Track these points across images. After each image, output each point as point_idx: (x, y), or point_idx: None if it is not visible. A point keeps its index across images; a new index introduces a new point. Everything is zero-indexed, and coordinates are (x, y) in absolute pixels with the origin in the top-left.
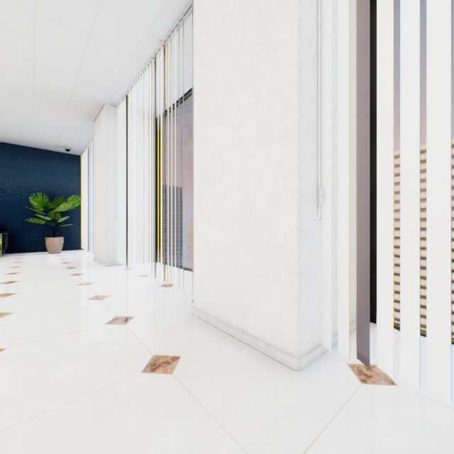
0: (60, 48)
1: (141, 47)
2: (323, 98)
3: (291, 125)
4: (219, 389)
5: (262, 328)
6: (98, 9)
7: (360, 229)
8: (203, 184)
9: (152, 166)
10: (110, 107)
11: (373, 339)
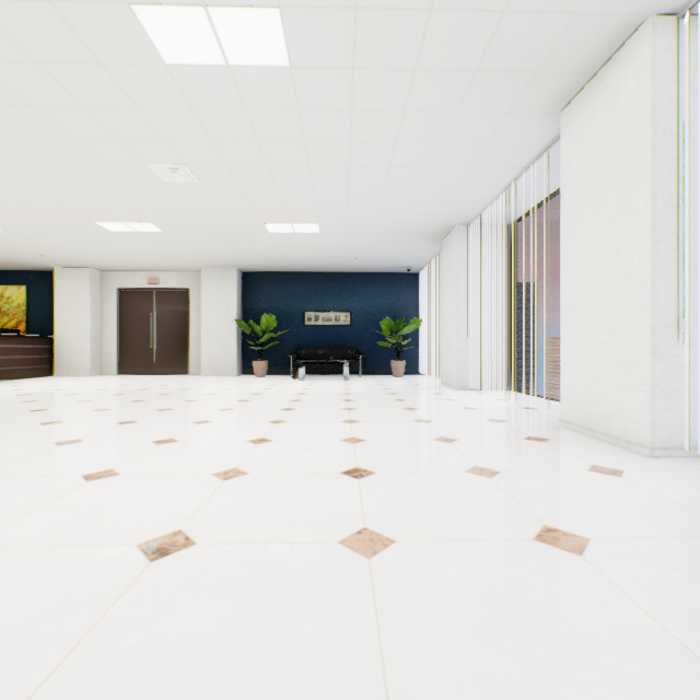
0: (430, 200)
1: (501, 178)
2: (687, 239)
3: (644, 273)
4: (578, 451)
5: (622, 429)
6: (468, 169)
7: None
8: (569, 313)
9: (505, 280)
10: (460, 227)
11: None
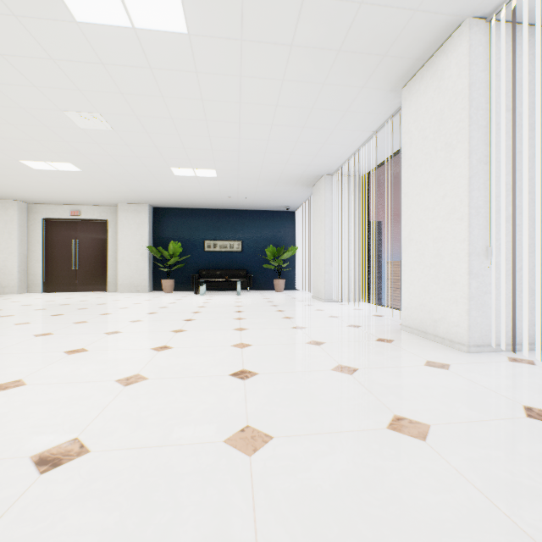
0: (304, 153)
1: (358, 139)
2: (493, 188)
3: (463, 213)
4: (416, 349)
5: (447, 332)
6: (333, 130)
7: None
8: (408, 243)
9: (360, 218)
10: (327, 176)
11: None
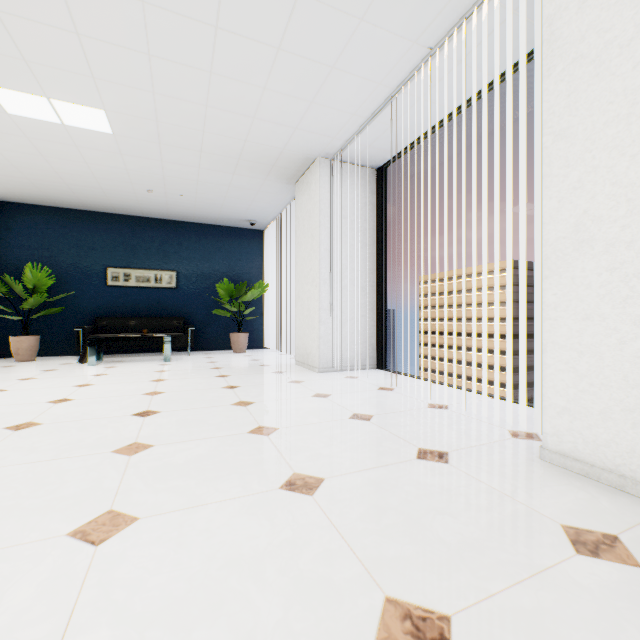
0: (290, 91)
1: (397, 66)
2: None
3: None
4: None
5: None
6: (359, 23)
7: None
8: (574, 251)
9: (373, 235)
10: (323, 161)
11: None
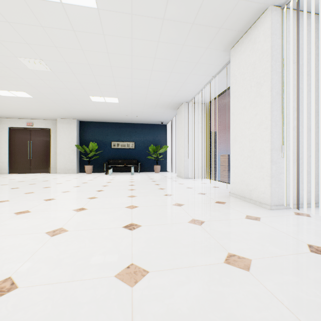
0: (171, 89)
1: (204, 80)
2: (285, 110)
3: (268, 125)
4: (239, 208)
5: (258, 197)
6: (189, 75)
7: (317, 161)
8: (234, 143)
9: (205, 128)
10: (185, 103)
11: (317, 210)
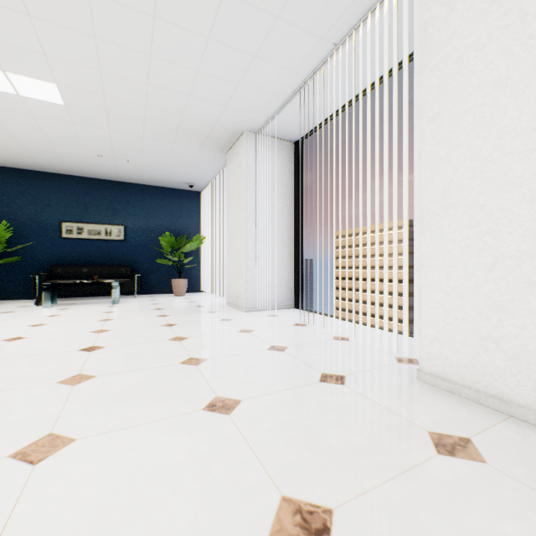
0: (220, 74)
1: (308, 57)
2: None
3: None
4: None
5: None
6: (276, 21)
7: None
8: (442, 212)
9: (291, 197)
10: (249, 134)
11: None
